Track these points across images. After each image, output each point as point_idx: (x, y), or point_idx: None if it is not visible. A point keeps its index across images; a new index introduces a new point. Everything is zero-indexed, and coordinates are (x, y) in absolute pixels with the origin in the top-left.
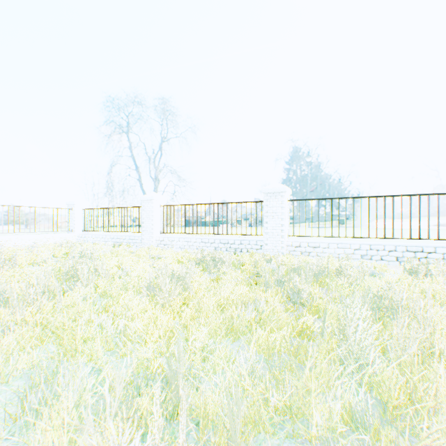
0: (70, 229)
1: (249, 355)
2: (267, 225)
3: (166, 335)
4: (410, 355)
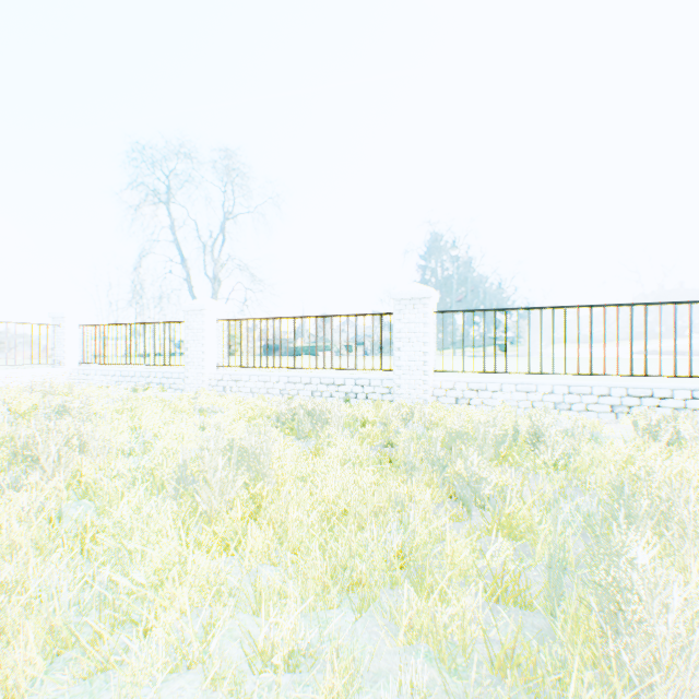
0: (56, 361)
1: (403, 676)
2: (401, 353)
3: (206, 601)
4: None
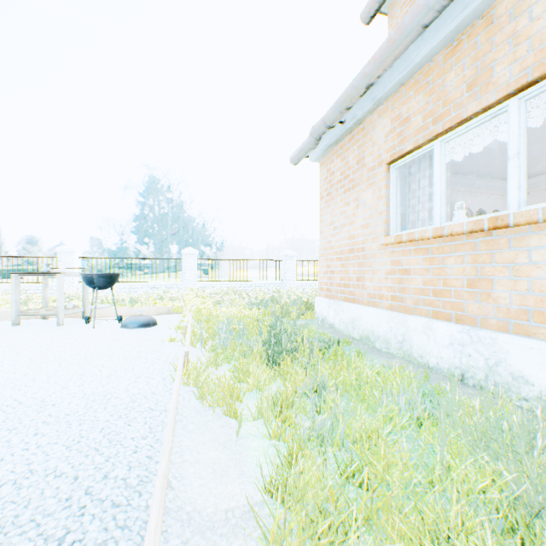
0: None
1: None
2: (186, 274)
3: None
4: (252, 298)
